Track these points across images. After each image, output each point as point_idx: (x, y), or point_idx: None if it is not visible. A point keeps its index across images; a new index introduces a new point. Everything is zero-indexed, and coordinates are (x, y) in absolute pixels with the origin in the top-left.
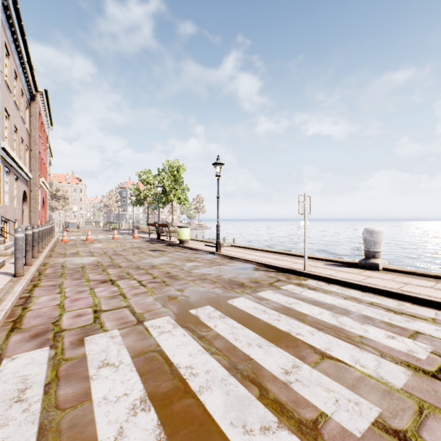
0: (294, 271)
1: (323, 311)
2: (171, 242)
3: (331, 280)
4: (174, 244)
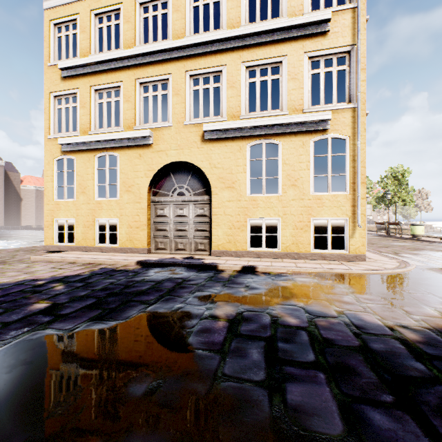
0: None
1: None
2: (403, 237)
3: None
4: (406, 238)
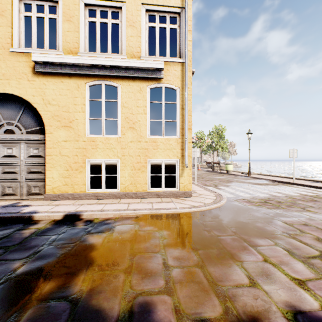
0: (287, 182)
1: (289, 189)
2: (221, 172)
3: (303, 185)
4: (223, 173)
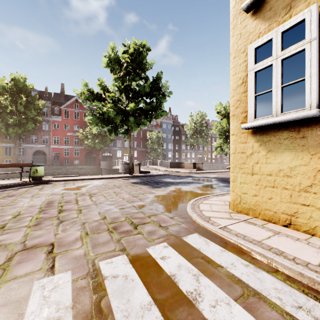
0: None
1: None
2: None
3: None
4: None
